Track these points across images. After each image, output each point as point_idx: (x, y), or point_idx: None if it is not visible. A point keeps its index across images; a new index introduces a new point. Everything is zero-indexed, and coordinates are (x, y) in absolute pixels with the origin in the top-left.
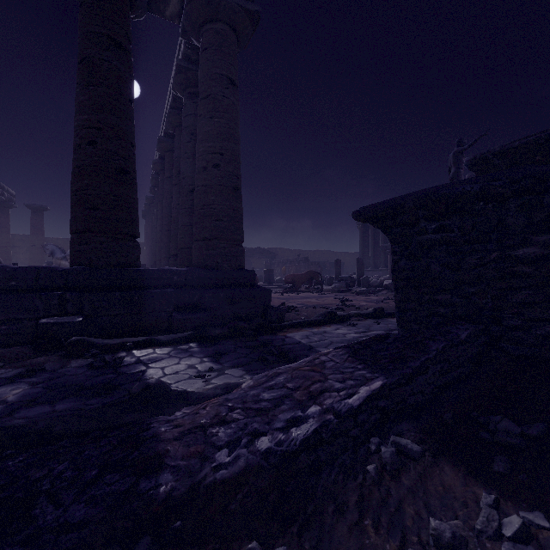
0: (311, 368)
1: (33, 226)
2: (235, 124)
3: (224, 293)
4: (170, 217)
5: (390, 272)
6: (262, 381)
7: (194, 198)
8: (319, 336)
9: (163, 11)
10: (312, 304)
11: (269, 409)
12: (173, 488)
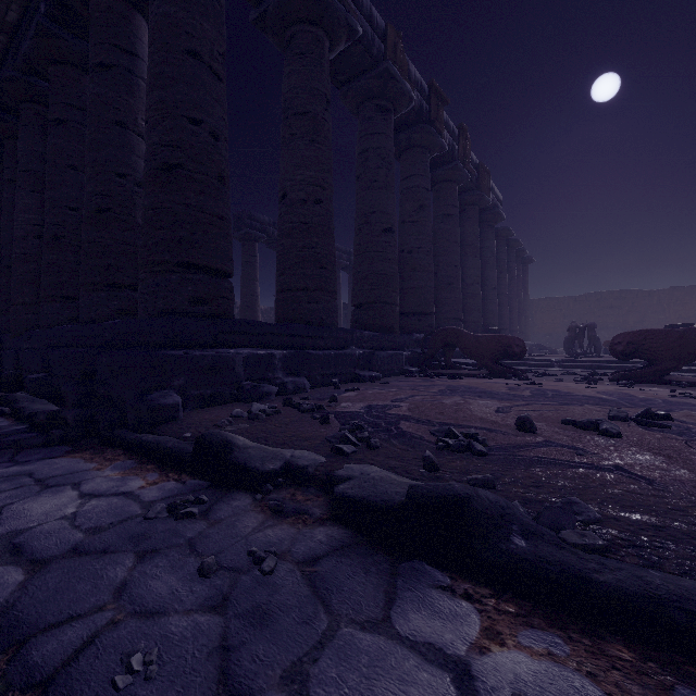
0: None
1: None
2: (167, 51)
3: (108, 358)
4: (400, 253)
5: None
6: None
7: None
8: (1, 486)
9: None
10: (392, 412)
11: None
12: None
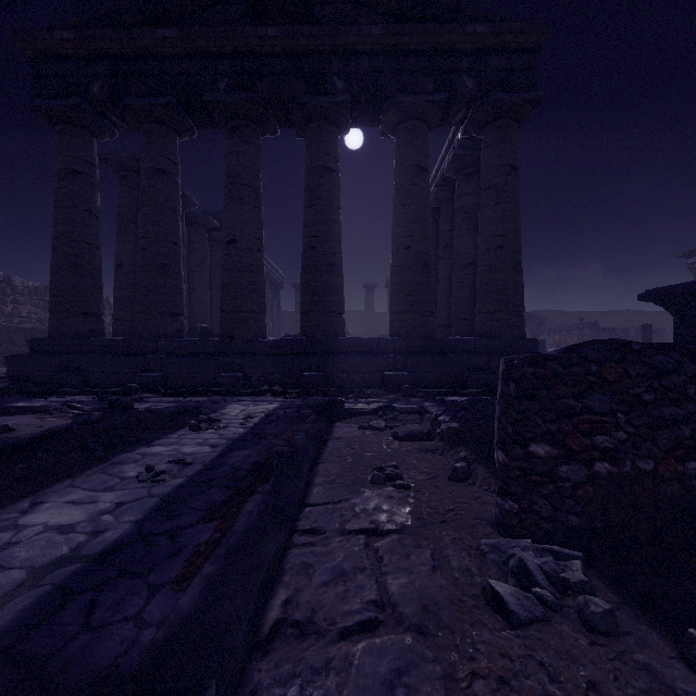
0: None
1: (296, 303)
2: (516, 205)
3: None
4: None
5: None
6: None
7: (477, 276)
8: None
9: (450, 122)
10: None
11: None
12: None
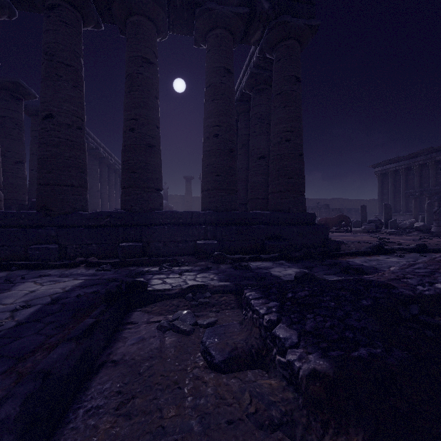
0: (437, 261)
1: None
2: (300, 109)
3: (296, 229)
4: None
5: (414, 217)
6: (405, 266)
7: (270, 163)
8: (375, 262)
9: (249, 41)
10: (354, 240)
11: (428, 275)
12: (410, 293)
